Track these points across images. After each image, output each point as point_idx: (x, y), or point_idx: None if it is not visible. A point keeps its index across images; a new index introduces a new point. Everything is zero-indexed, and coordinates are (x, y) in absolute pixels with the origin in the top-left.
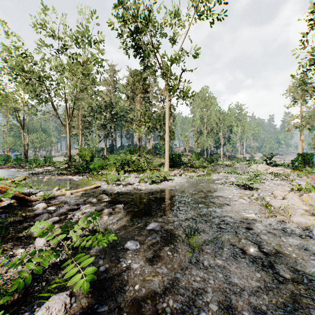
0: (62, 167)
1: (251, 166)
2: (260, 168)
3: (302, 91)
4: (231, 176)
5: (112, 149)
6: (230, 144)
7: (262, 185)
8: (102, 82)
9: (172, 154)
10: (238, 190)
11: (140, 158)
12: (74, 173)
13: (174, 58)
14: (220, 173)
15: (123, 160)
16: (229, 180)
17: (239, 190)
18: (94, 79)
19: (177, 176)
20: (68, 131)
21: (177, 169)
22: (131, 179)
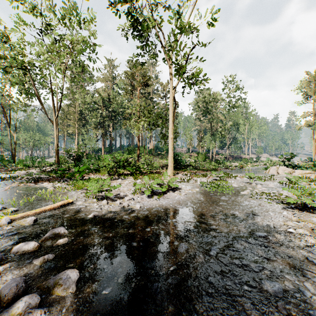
0: (50, 169)
1: (270, 168)
2: (282, 170)
3: (315, 86)
4: (254, 183)
5: (111, 149)
6: (236, 144)
7: (315, 200)
8: (99, 78)
9: (175, 155)
10: (290, 212)
11: (140, 158)
12: (55, 178)
13: (181, 26)
14: (236, 178)
15: (117, 161)
16: (257, 189)
17: (292, 212)
18: (84, 65)
19: (185, 182)
20: (55, 127)
21: (183, 172)
22: (124, 187)
